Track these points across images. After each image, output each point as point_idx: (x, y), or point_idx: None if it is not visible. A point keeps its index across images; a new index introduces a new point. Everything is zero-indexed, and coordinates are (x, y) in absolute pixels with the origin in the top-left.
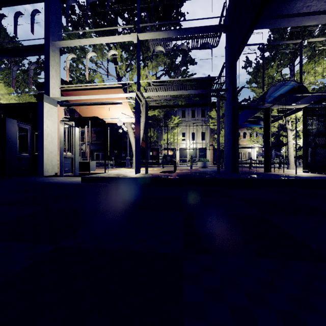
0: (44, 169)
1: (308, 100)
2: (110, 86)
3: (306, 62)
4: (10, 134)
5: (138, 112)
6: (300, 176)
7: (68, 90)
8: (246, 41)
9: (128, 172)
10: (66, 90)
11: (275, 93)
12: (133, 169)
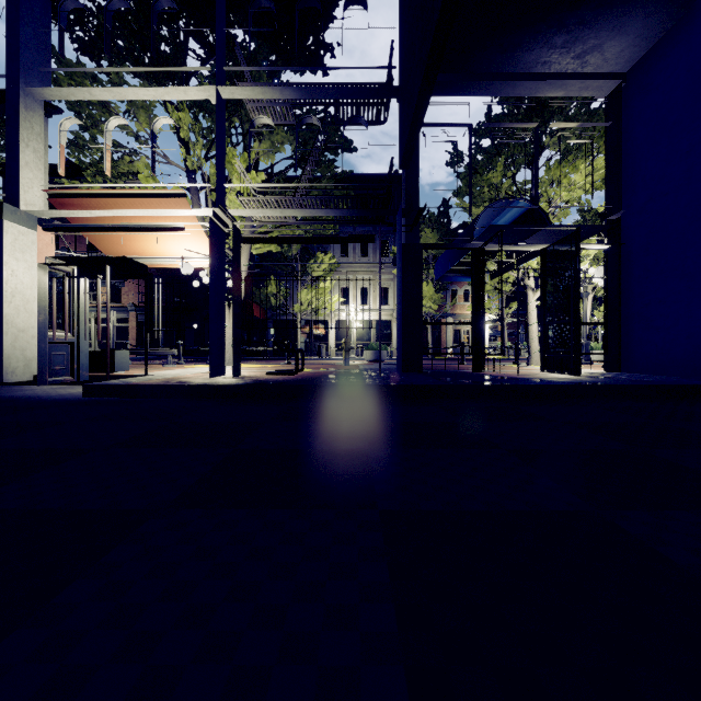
0: (3, 368)
1: (544, 237)
2: (159, 191)
3: (555, 164)
4: None
5: (219, 249)
6: (522, 379)
7: (63, 195)
8: (420, 125)
9: (201, 374)
10: (61, 196)
11: (498, 219)
12: None
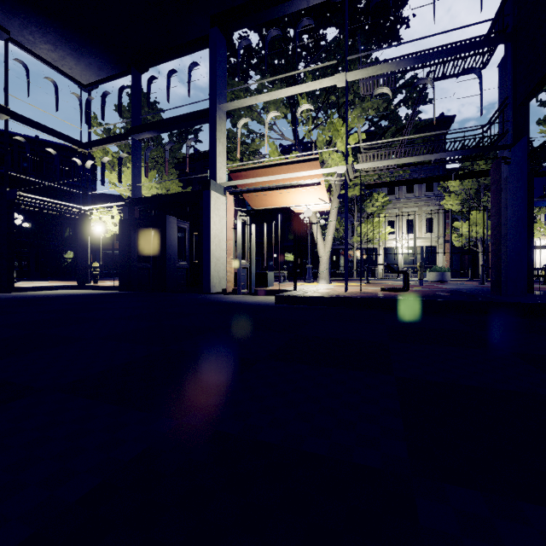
0: (211, 283)
1: None
2: (300, 159)
3: None
4: (170, 237)
5: (346, 195)
6: None
7: (238, 170)
8: None
9: (327, 290)
10: (237, 171)
11: None
12: (322, 285)
